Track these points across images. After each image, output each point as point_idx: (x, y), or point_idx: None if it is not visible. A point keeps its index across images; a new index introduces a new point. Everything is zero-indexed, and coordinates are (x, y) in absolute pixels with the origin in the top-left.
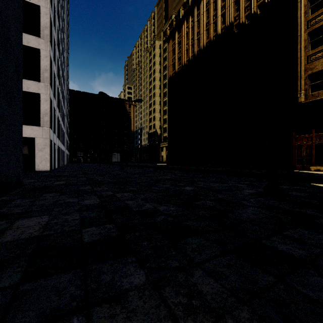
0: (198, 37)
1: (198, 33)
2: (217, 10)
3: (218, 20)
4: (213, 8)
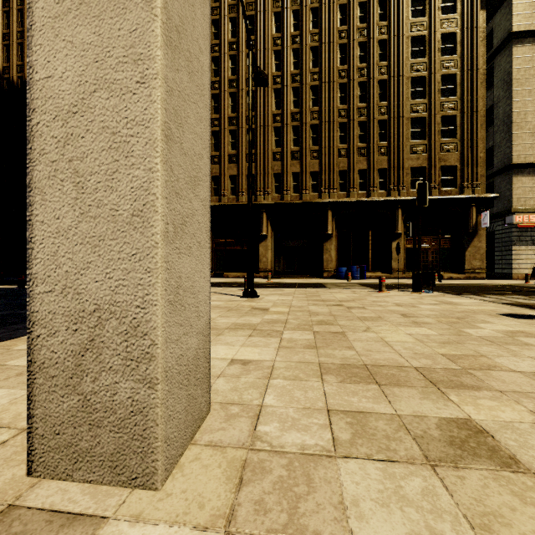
0: None
1: None
2: None
3: None
4: None
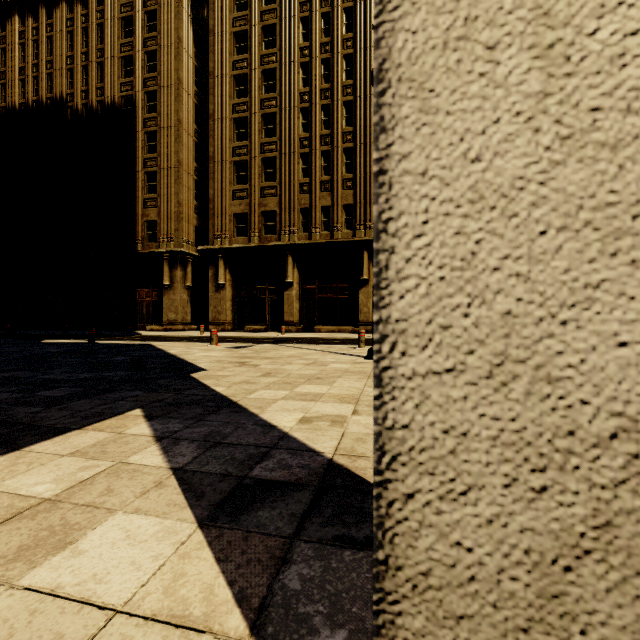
0: (3, 81)
1: (3, 73)
2: (39, 61)
3: (42, 80)
4: (33, 50)
